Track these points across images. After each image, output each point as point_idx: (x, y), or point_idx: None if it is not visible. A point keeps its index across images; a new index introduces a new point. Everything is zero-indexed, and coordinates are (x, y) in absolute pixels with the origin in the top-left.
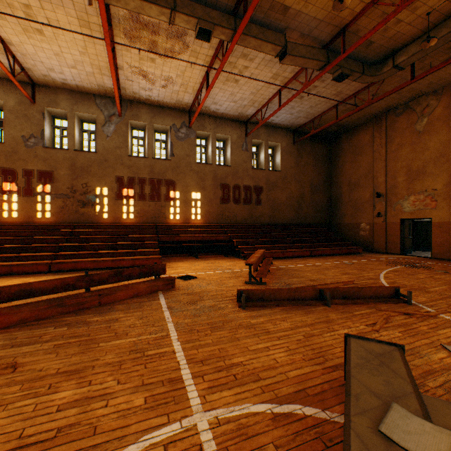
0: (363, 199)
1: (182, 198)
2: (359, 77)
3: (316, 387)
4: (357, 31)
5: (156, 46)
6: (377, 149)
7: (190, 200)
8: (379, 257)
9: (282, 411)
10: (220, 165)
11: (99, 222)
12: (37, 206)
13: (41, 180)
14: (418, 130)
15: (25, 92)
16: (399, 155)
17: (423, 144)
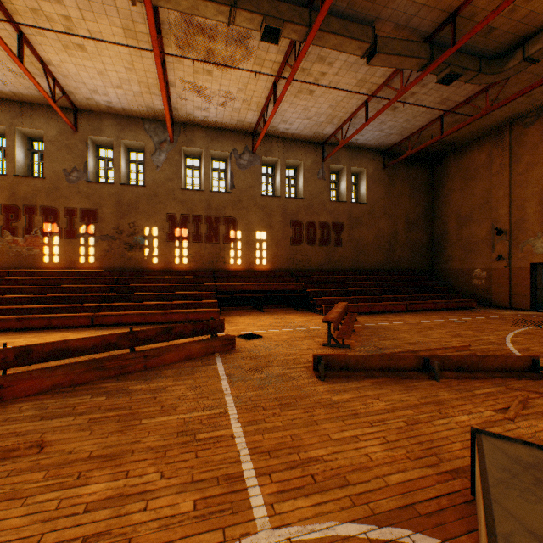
0: (477, 238)
1: (245, 238)
2: (474, 76)
3: (430, 502)
4: (473, 15)
5: (213, 54)
6: (497, 171)
7: (254, 241)
8: (501, 314)
9: (383, 537)
10: (291, 198)
11: (148, 268)
12: (80, 250)
13: (84, 220)
14: None
15: (66, 119)
16: (529, 178)
17: None
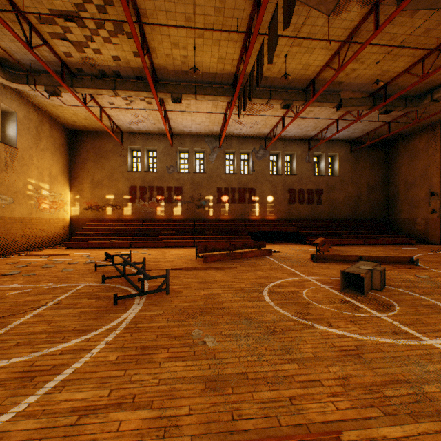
0: (418, 197)
1: (260, 201)
2: (402, 109)
3: None
4: (396, 84)
5: (252, 109)
6: (431, 153)
7: (265, 202)
8: (428, 247)
9: (334, 279)
10: (288, 175)
11: (207, 218)
12: (174, 209)
13: (175, 193)
14: None
15: (171, 142)
16: None
17: None
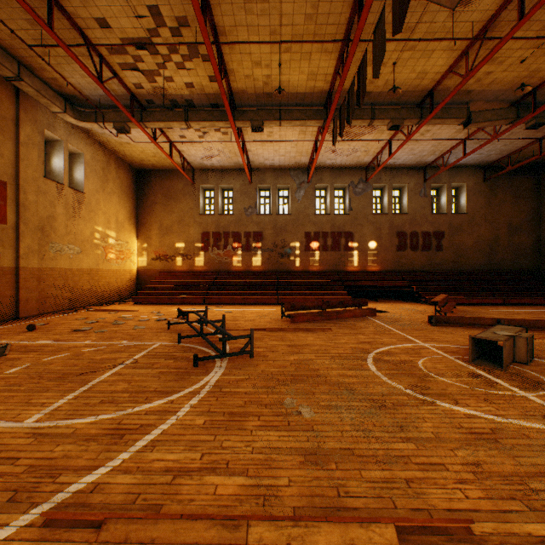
0: None
1: (359, 247)
2: None
3: None
4: None
5: (350, 133)
6: None
7: (366, 249)
8: None
9: (460, 347)
10: (396, 214)
11: (293, 269)
12: (252, 258)
13: (255, 239)
14: None
15: (249, 178)
16: None
17: None
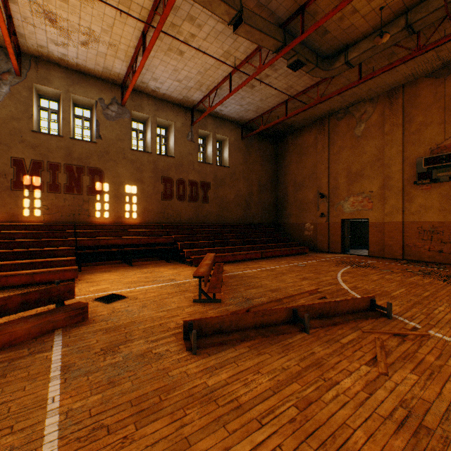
0: (307, 200)
1: (113, 191)
2: (313, 69)
3: None
4: (315, 13)
5: None
6: (321, 150)
7: (123, 194)
8: (325, 257)
9: None
10: (162, 155)
11: None
12: None
13: None
14: (357, 135)
15: None
16: (341, 158)
17: (362, 148)
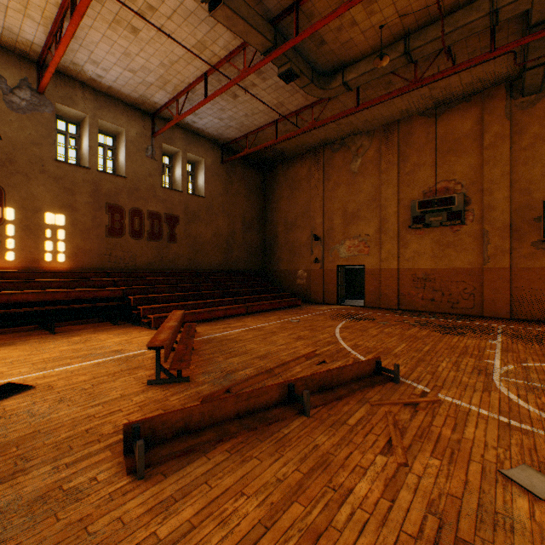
0: (300, 242)
1: (23, 221)
2: (308, 84)
3: None
4: (312, 15)
5: None
6: (315, 185)
7: (42, 226)
8: (320, 309)
9: None
10: (107, 174)
11: None
12: None
13: None
14: (354, 171)
15: None
16: (336, 195)
17: (358, 186)
